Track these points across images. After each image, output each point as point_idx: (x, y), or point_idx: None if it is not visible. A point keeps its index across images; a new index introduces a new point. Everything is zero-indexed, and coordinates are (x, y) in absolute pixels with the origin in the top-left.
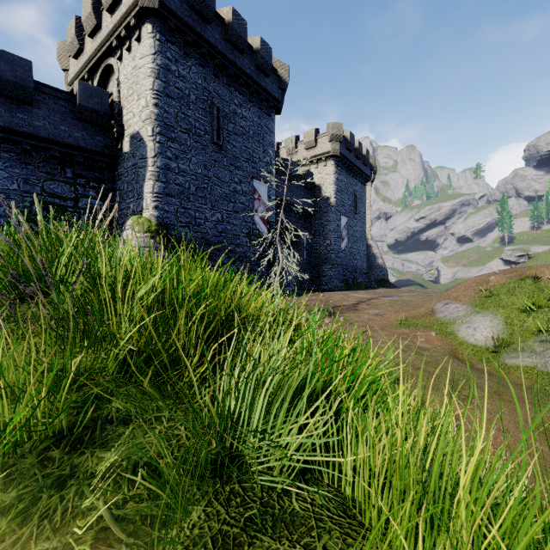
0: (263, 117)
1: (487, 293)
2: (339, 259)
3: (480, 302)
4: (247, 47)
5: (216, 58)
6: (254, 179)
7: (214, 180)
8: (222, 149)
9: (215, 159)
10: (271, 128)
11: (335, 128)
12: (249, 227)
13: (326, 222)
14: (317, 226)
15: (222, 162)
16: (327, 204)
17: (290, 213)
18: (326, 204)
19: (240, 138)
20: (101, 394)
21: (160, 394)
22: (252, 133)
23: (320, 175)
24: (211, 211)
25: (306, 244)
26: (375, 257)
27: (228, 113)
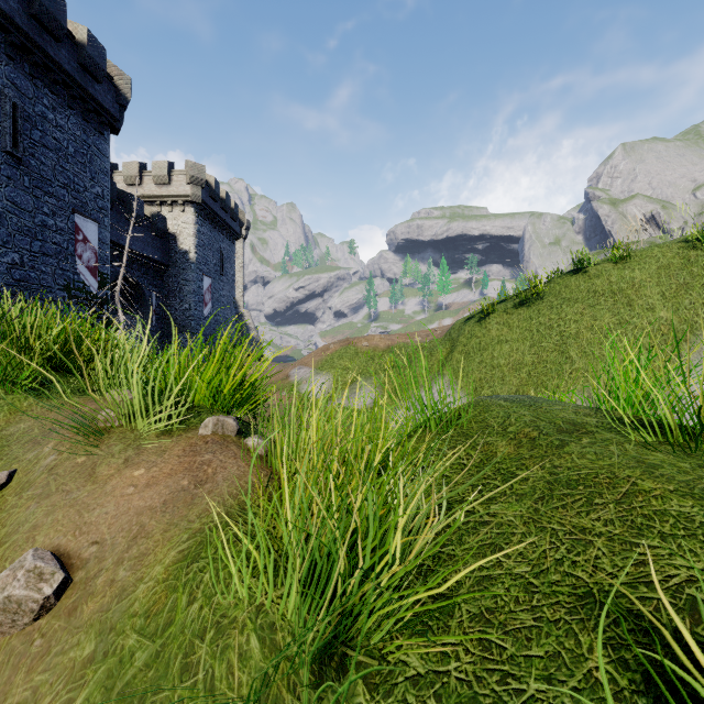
0: (91, 133)
1: (327, 358)
2: (201, 327)
3: (321, 366)
4: (66, 35)
5: (11, 32)
6: (77, 213)
7: (7, 205)
8: (21, 162)
9: (8, 175)
10: (105, 150)
11: (196, 169)
12: (69, 277)
13: (185, 281)
14: (172, 285)
15: (21, 182)
16: (186, 260)
17: (131, 264)
18: (184, 260)
19: (53, 154)
20: (40, 373)
21: (79, 371)
22: (73, 151)
23: (177, 222)
24: (2, 249)
25: (156, 307)
26: (249, 328)
27: (32, 115)
